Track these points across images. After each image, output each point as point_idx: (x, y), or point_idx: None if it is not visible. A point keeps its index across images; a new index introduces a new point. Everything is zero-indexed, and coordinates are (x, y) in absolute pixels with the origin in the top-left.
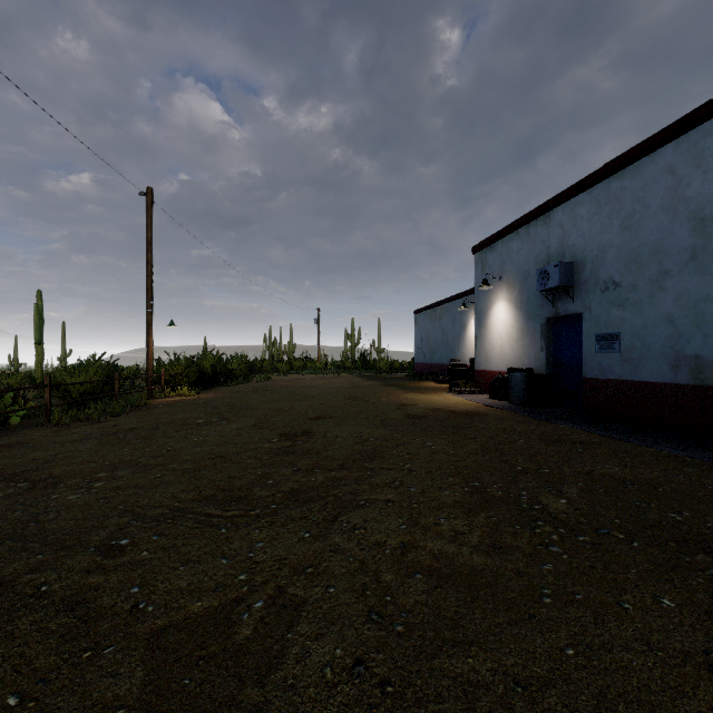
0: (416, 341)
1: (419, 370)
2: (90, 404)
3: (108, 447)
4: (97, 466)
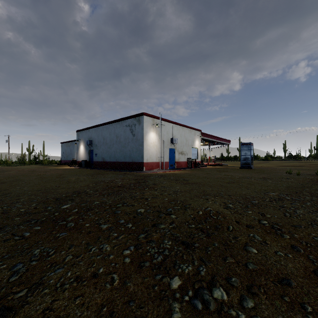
0: (61, 153)
1: (63, 162)
2: None
3: None
4: None
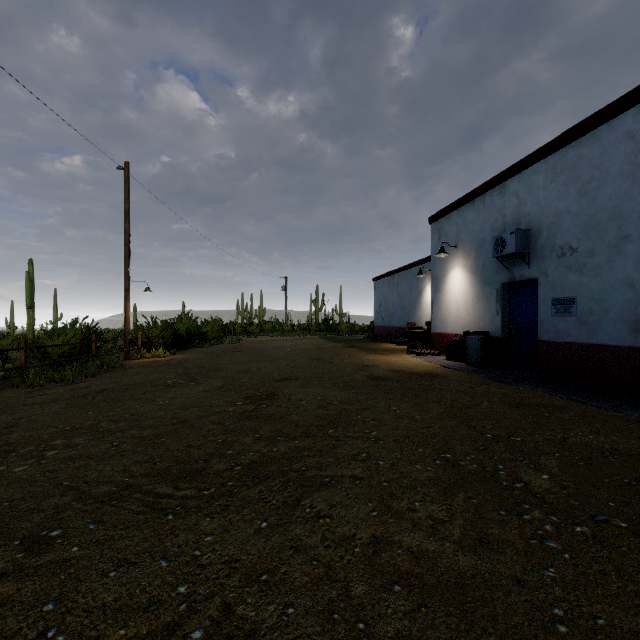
0: (375, 306)
1: (378, 332)
2: (66, 366)
3: (74, 410)
4: (56, 431)
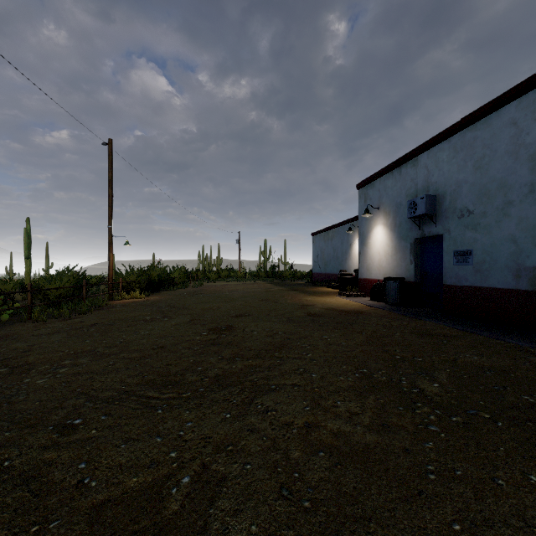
0: (313, 256)
1: (315, 278)
2: (63, 305)
3: (74, 339)
4: (64, 354)
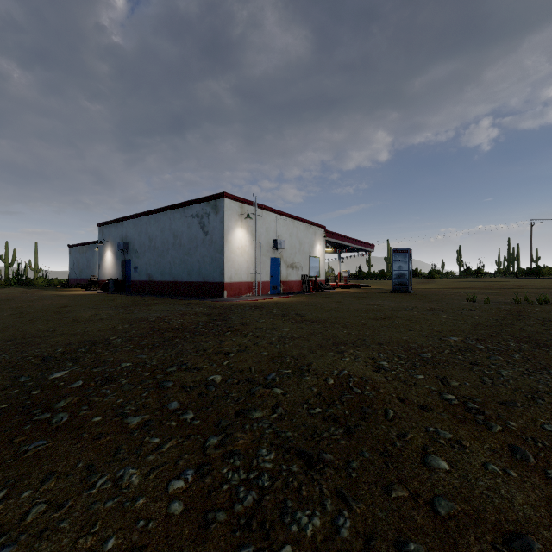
0: (70, 265)
1: (72, 283)
2: None
3: None
4: None
